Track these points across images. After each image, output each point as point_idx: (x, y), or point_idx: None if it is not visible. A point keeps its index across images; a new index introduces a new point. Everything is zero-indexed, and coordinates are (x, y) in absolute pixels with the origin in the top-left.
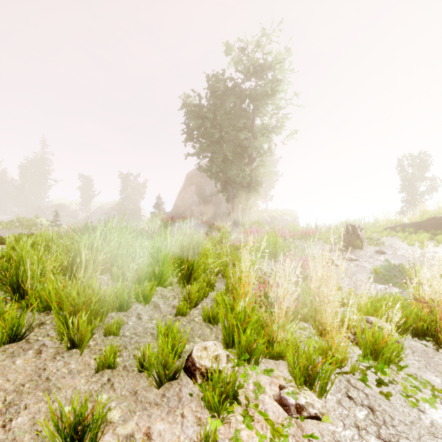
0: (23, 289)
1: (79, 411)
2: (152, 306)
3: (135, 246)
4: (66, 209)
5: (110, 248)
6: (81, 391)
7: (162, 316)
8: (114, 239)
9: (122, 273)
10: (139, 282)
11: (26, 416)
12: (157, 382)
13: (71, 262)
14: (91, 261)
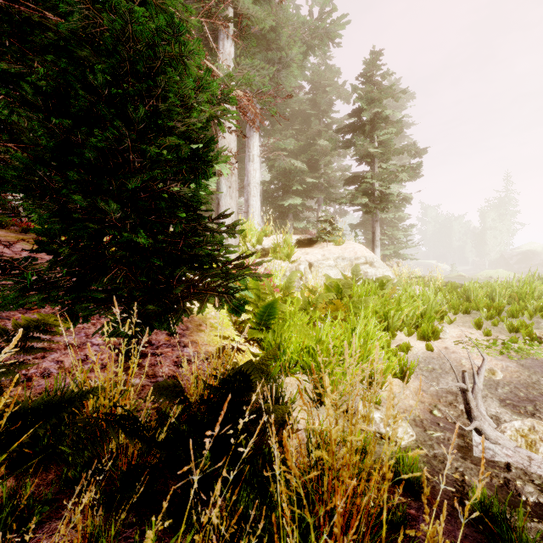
0: (470, 301)
1: (478, 321)
2: (535, 322)
3: (542, 292)
4: (536, 257)
5: (520, 291)
6: (483, 326)
7: (536, 325)
8: (525, 286)
9: (527, 306)
10: (535, 312)
11: (467, 324)
12: (509, 331)
13: (491, 293)
14: (501, 294)
